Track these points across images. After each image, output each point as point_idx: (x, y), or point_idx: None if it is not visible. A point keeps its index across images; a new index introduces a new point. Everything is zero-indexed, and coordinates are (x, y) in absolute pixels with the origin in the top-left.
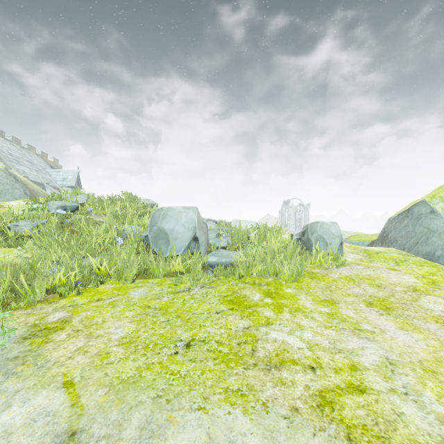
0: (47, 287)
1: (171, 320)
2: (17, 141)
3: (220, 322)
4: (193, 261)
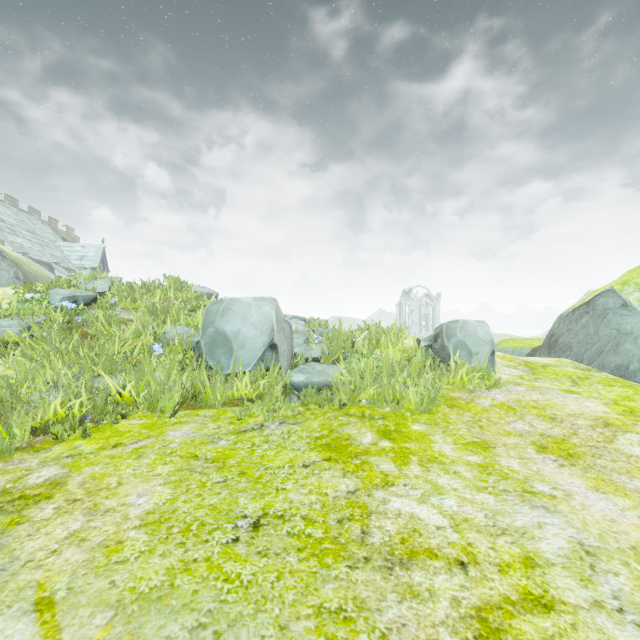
0: (34, 425)
1: (231, 480)
2: (12, 201)
3: (310, 482)
4: (269, 382)
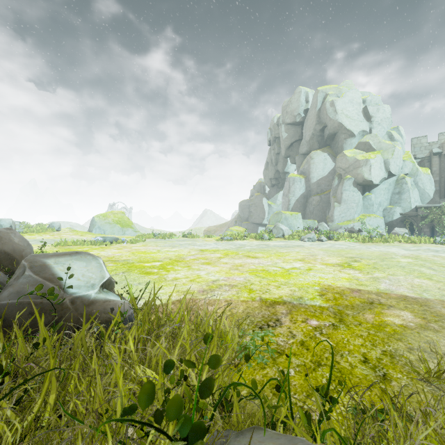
0: None
1: None
2: None
3: None
4: None
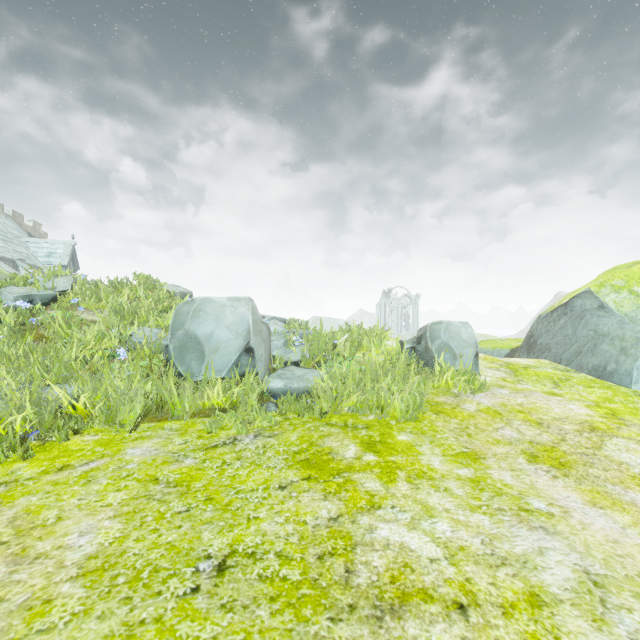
0: None
1: (195, 509)
2: None
3: (287, 508)
4: (244, 390)
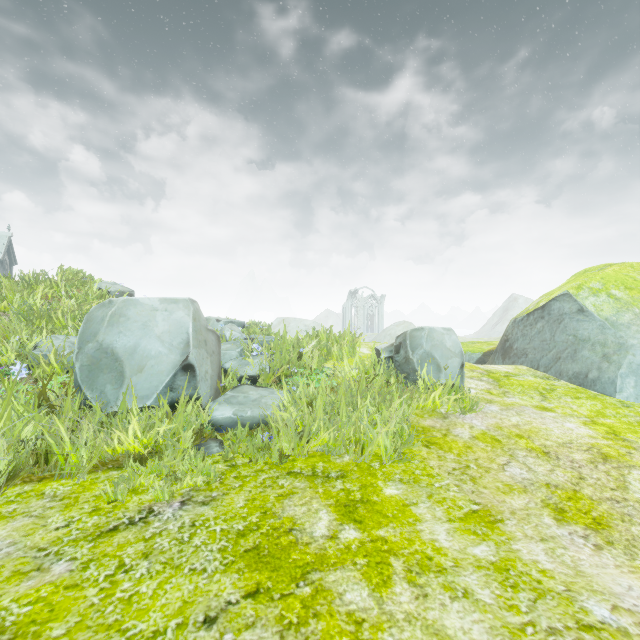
0: None
1: None
2: None
3: None
4: (174, 427)
